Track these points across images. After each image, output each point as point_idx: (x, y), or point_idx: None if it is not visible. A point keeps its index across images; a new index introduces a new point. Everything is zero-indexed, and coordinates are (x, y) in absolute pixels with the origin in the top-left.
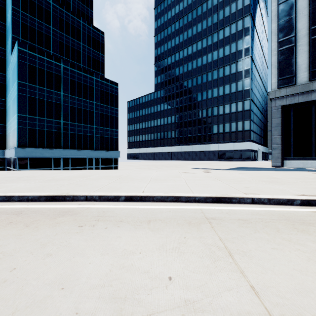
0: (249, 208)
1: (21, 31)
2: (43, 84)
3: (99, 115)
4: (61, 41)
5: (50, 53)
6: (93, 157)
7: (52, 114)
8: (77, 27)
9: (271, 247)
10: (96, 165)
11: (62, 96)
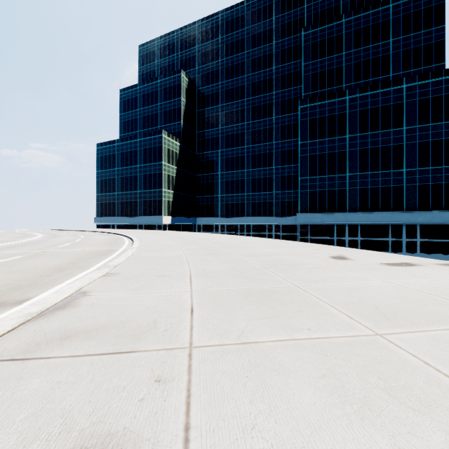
0: (74, 278)
1: (311, 85)
2: (324, 135)
3: (417, 147)
4: (357, 62)
5: (341, 88)
6: (400, 223)
7: (334, 168)
8: (382, 22)
9: (3, 277)
10: (407, 237)
11: (347, 140)
